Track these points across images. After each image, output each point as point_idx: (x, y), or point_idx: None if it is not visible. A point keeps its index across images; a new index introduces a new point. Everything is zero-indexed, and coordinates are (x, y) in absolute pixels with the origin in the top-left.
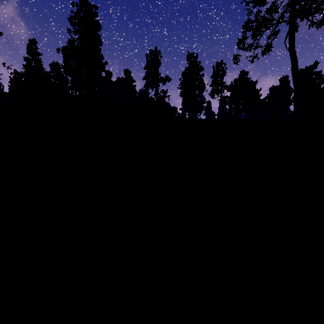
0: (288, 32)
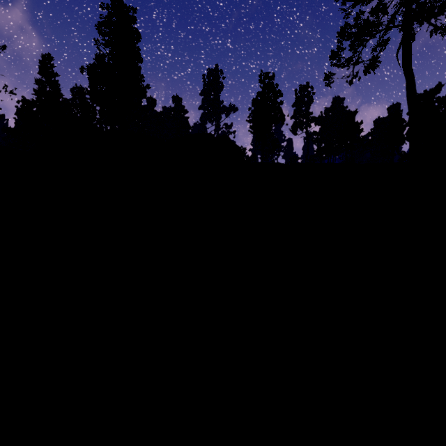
0: (402, 41)
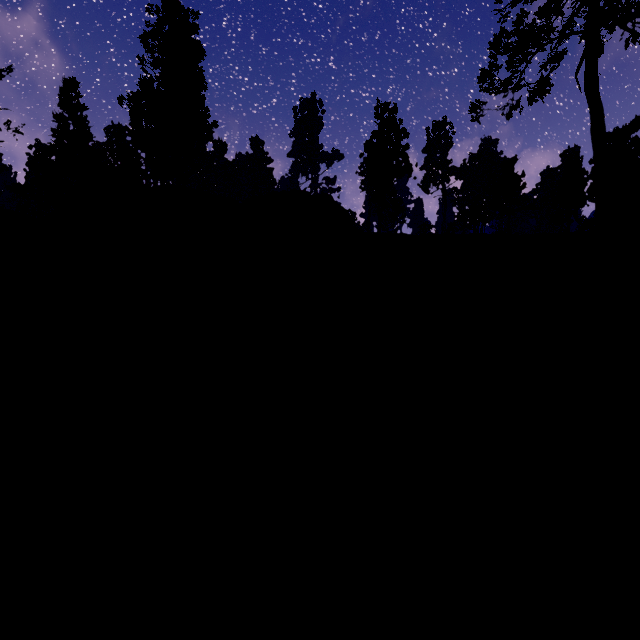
0: (585, 55)
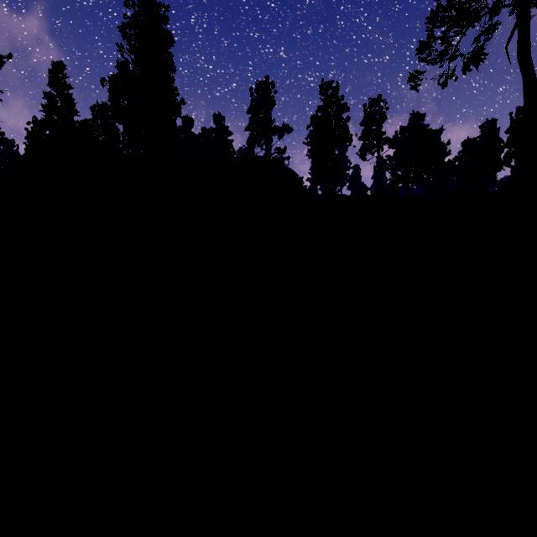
0: (517, 25)
